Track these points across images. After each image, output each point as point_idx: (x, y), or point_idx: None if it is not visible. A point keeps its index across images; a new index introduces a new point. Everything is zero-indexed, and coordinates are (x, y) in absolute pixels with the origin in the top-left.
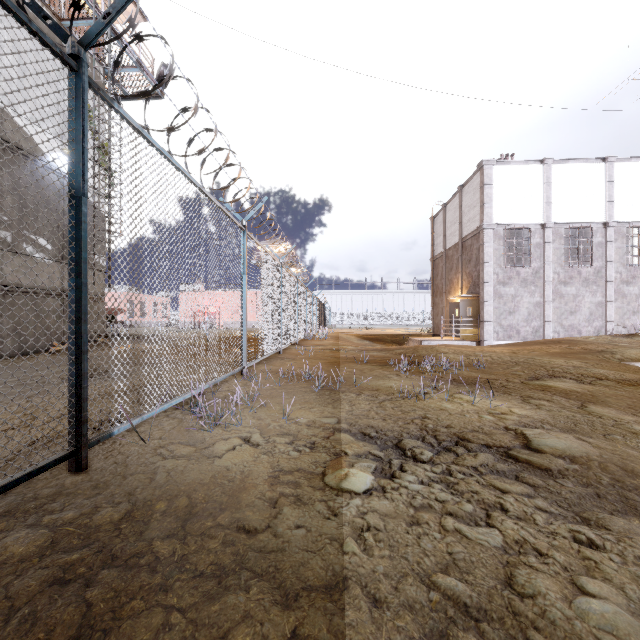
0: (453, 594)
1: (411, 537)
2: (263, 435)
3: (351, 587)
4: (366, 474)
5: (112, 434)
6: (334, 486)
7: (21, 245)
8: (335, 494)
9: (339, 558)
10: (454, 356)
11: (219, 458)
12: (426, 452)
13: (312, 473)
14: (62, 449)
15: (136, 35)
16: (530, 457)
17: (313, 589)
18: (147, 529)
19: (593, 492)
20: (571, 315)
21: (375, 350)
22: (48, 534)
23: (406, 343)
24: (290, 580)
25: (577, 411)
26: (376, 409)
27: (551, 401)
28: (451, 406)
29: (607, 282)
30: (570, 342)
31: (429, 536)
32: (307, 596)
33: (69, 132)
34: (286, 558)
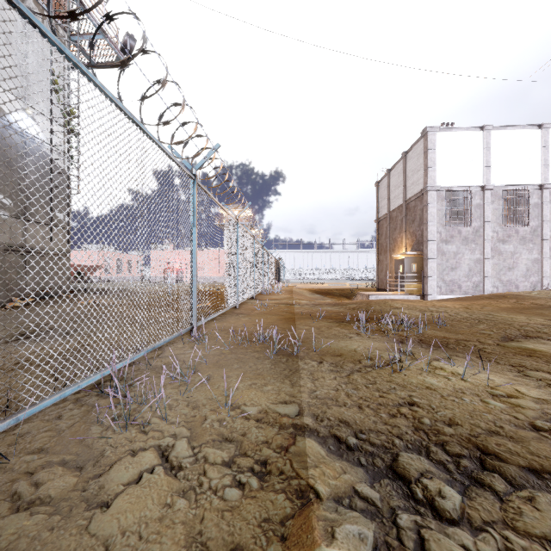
0: None
1: None
2: (192, 443)
3: None
4: None
5: None
6: None
7: None
8: None
9: None
10: (409, 312)
11: (105, 508)
12: (447, 492)
13: None
14: None
15: None
16: None
17: None
18: None
19: None
20: (509, 271)
21: (328, 305)
22: None
23: (354, 297)
24: None
25: None
26: (345, 388)
27: None
28: (438, 383)
29: (543, 240)
30: (516, 297)
31: None
32: None
33: None
34: None
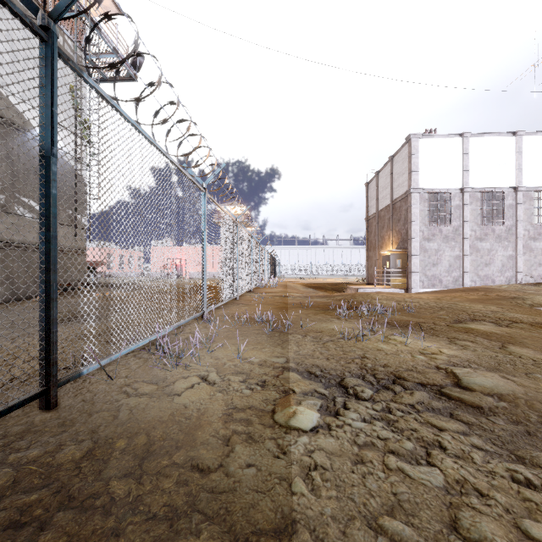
0: (400, 540)
1: (356, 477)
2: (219, 374)
3: (300, 531)
4: (312, 412)
5: (81, 374)
6: (283, 424)
7: (13, 206)
8: (284, 432)
9: (288, 499)
10: (387, 302)
11: (178, 396)
12: (367, 390)
13: (263, 411)
14: (32, 389)
15: (105, 14)
16: (462, 395)
17: (262, 533)
18: (106, 468)
19: (524, 430)
20: (486, 267)
21: (318, 297)
22: (11, 473)
23: (344, 290)
24: (240, 524)
25: (499, 351)
26: (320, 349)
27: (475, 342)
28: (387, 347)
29: (517, 238)
30: (486, 290)
31: (374, 475)
32: (256, 541)
33: (40, 97)
34: (237, 499)
